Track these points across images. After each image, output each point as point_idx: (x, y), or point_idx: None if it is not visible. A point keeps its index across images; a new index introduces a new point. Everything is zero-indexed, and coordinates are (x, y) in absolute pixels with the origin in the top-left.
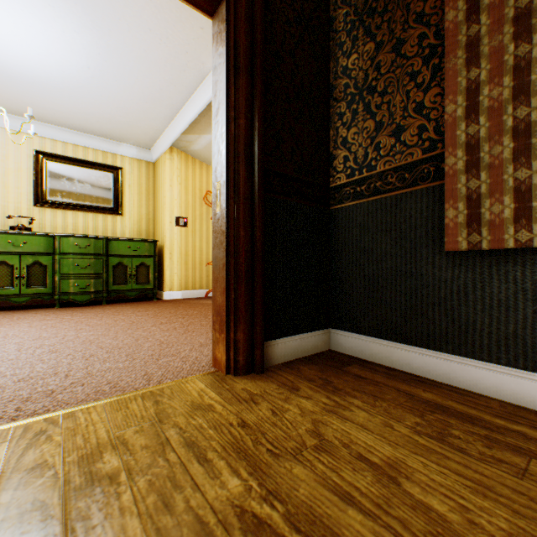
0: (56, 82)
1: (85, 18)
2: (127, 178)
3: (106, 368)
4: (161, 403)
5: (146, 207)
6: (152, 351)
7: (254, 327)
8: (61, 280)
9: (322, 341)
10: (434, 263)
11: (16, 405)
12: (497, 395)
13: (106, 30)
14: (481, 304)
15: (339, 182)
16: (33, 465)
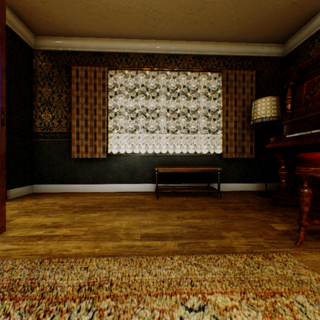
0: None
1: None
2: None
3: None
4: None
5: None
6: None
7: None
8: None
9: (31, 190)
10: (70, 161)
11: None
12: (84, 191)
13: None
14: (81, 170)
15: (38, 131)
16: None
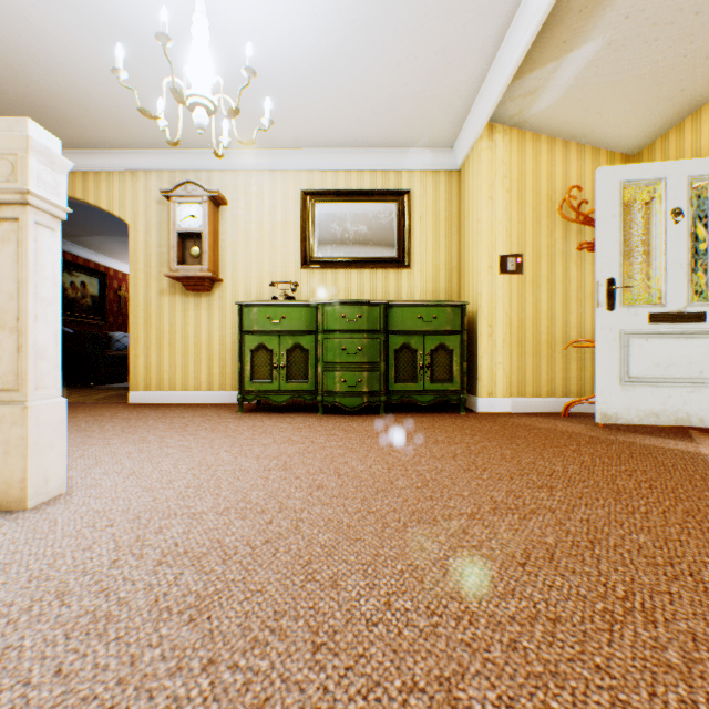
0: (310, 50)
1: None
2: (415, 206)
3: None
4: None
5: (445, 250)
6: None
7: None
8: (324, 372)
9: None
10: None
11: None
12: None
13: None
14: None
15: None
16: None
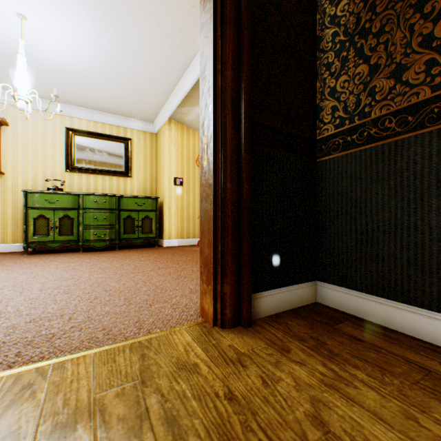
0: (79, 70)
1: (96, 10)
2: (135, 147)
3: (105, 312)
4: (147, 357)
5: (150, 170)
6: (147, 295)
7: (241, 280)
8: (84, 230)
9: (308, 294)
10: None
11: (18, 349)
12: None
13: (114, 19)
14: None
15: (326, 133)
16: (5, 432)
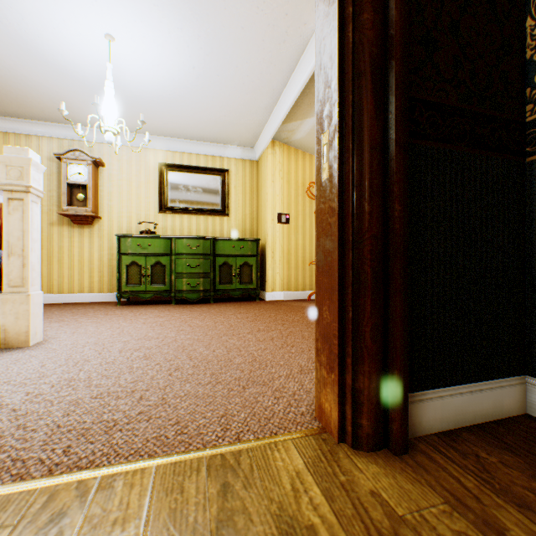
0: (169, 92)
1: (184, 9)
2: (232, 179)
3: (183, 393)
4: (230, 493)
5: (249, 207)
6: (240, 371)
7: (388, 370)
8: (176, 279)
9: (511, 399)
10: None
11: (68, 441)
12: None
13: (204, 16)
14: None
15: None
16: None
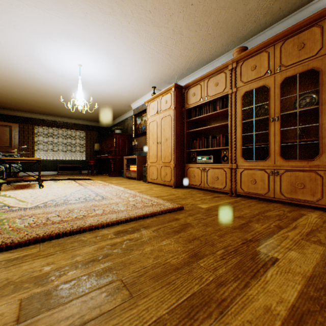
0: None
1: None
2: None
3: None
4: None
5: None
6: None
7: None
8: None
9: None
10: None
11: None
12: (22, 175)
13: None
14: None
15: None
16: None
